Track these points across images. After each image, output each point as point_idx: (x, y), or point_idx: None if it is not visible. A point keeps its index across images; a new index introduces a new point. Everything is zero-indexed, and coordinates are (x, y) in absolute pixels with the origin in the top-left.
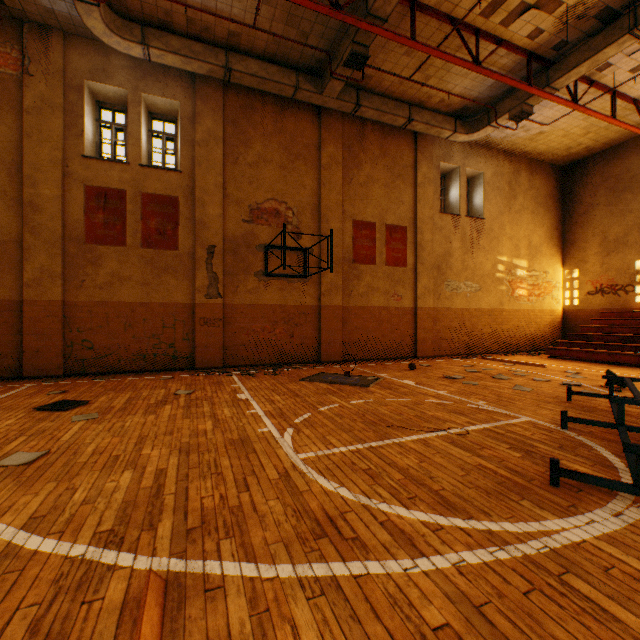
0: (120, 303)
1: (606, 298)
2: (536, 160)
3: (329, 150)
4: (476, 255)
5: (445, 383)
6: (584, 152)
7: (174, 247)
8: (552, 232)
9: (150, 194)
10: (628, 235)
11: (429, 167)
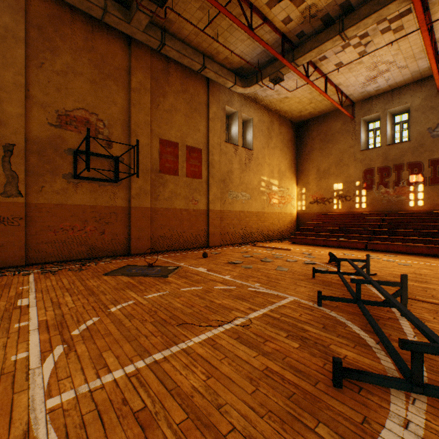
0: None
1: (319, 206)
2: (283, 116)
3: (138, 77)
4: (248, 174)
5: (229, 268)
6: (308, 116)
7: None
8: (291, 164)
9: None
10: (330, 168)
11: (218, 107)
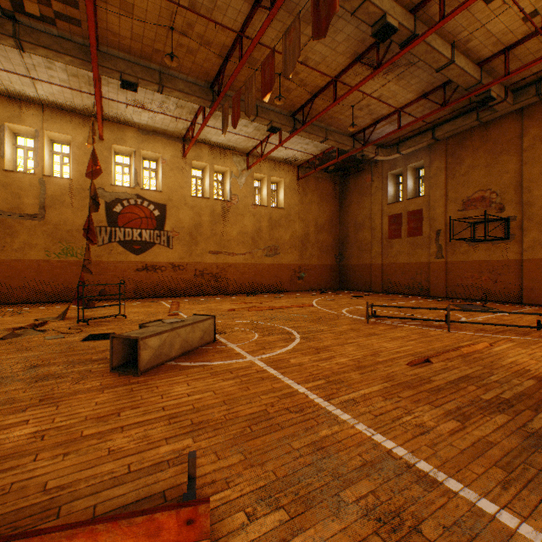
0: (399, 263)
1: None
2: None
3: (530, 133)
4: None
5: (526, 318)
6: None
7: (420, 234)
8: None
9: (410, 211)
10: None
11: None
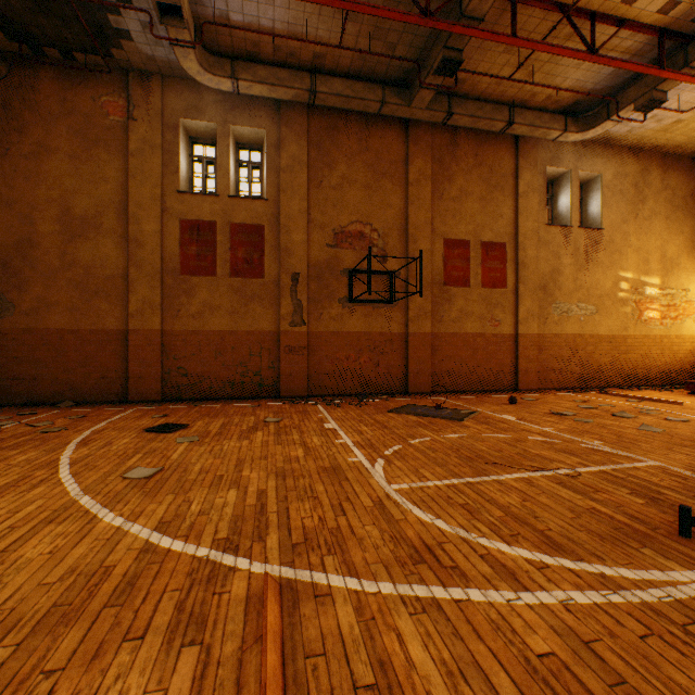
0: (211, 332)
1: None
2: (672, 154)
3: (417, 165)
4: (592, 272)
5: (552, 420)
6: None
7: (260, 275)
8: (694, 240)
9: (238, 224)
10: None
11: (533, 174)
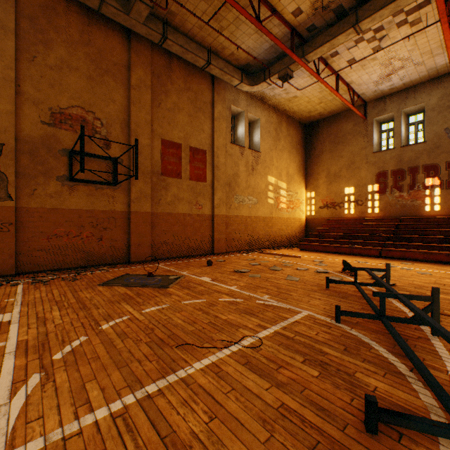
0: None
1: (329, 211)
2: (291, 117)
3: (139, 73)
4: (255, 177)
5: (236, 277)
6: (318, 116)
7: None
8: (300, 167)
9: None
10: (341, 171)
11: (223, 107)
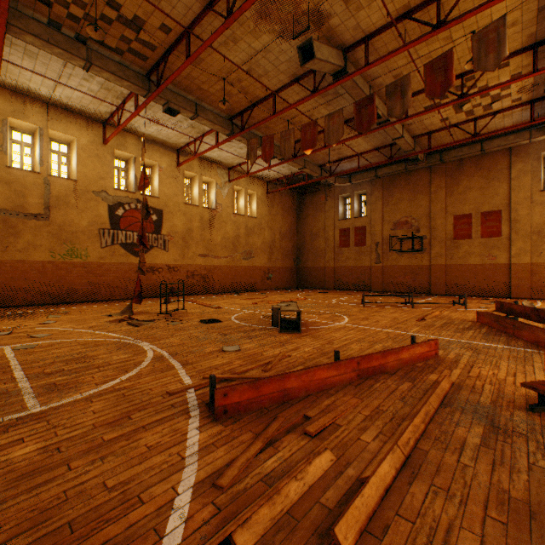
0: (348, 266)
1: None
2: None
3: (435, 183)
4: None
5: (441, 301)
6: None
7: (364, 245)
8: None
9: (356, 227)
10: None
11: (524, 162)
